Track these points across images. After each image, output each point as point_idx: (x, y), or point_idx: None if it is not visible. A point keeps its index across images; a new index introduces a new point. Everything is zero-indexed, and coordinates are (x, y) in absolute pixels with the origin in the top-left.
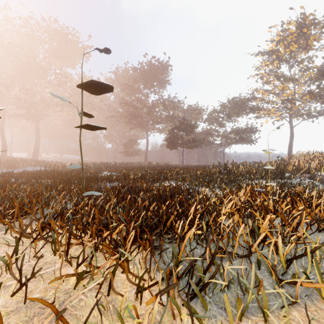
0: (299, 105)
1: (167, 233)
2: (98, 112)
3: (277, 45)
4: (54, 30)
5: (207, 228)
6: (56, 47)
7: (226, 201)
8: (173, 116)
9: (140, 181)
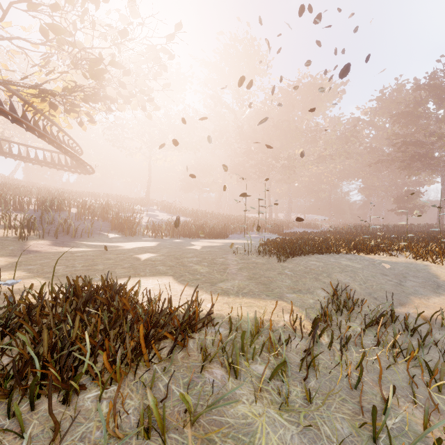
0: None
1: None
2: (356, 159)
3: None
4: (308, 85)
5: None
6: (310, 104)
7: None
8: None
9: None
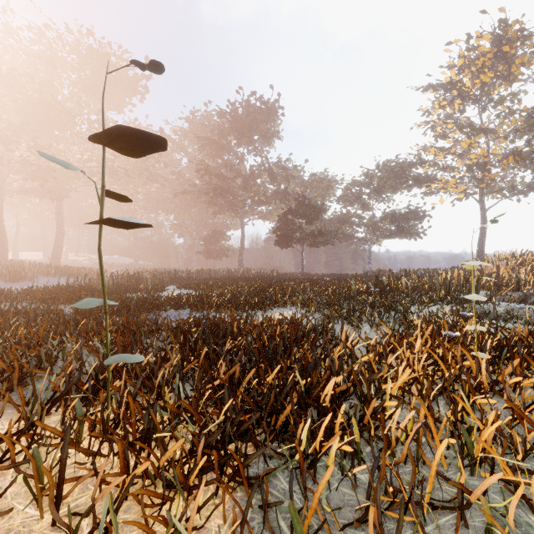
0: (496, 174)
1: (278, 442)
2: (162, 185)
3: (459, 74)
4: (88, 48)
5: (360, 432)
6: (90, 77)
7: (390, 360)
8: (286, 192)
9: (229, 308)
